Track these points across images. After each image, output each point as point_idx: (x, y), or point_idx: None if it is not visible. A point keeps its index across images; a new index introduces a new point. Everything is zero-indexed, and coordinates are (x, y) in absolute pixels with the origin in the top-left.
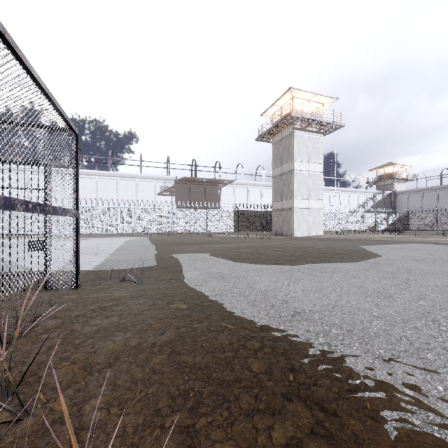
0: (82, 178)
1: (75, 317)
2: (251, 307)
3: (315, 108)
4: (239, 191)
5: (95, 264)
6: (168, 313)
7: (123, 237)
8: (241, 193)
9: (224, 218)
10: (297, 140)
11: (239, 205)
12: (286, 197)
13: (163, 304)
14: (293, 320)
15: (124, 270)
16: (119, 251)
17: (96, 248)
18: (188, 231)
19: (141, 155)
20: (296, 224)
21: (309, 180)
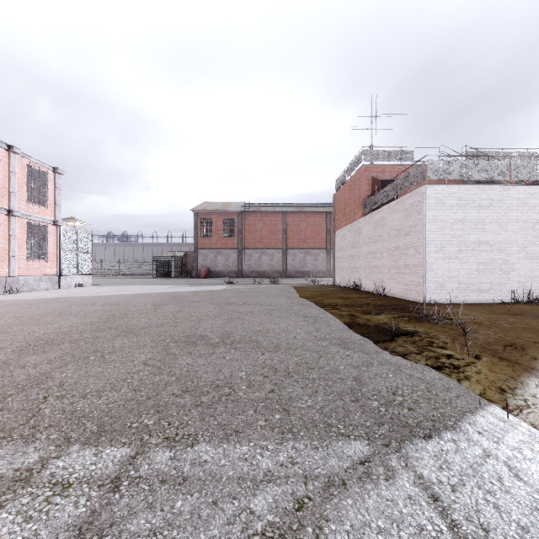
0: None
1: None
2: None
3: None
4: None
5: None
6: None
7: None
8: None
9: None
10: None
11: None
12: None
13: None
14: None
15: None
16: None
17: None
18: None
19: None
20: None
21: None
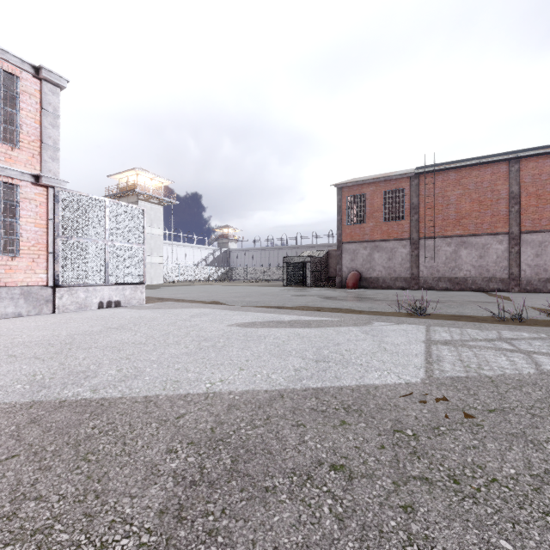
0: None
1: None
2: None
3: (157, 183)
4: None
5: None
6: None
7: None
8: None
9: None
10: None
11: None
12: None
13: None
14: None
15: None
16: None
17: None
18: None
19: None
20: None
21: (152, 241)
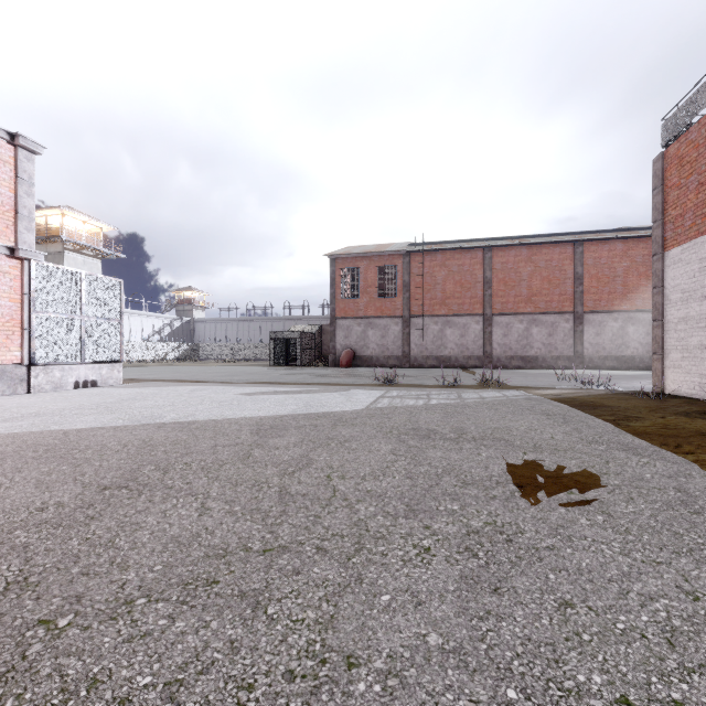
0: None
1: None
2: None
3: (93, 228)
4: None
5: None
6: None
7: None
8: None
9: None
10: (69, 262)
11: None
12: None
13: None
14: None
15: None
16: None
17: None
18: None
19: None
20: None
21: None
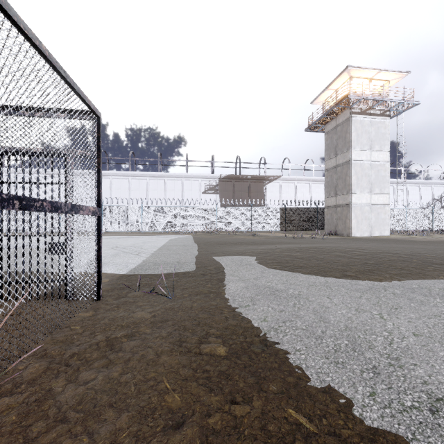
0: (135, 179)
1: (68, 358)
2: (334, 368)
3: (378, 88)
4: (285, 187)
5: (131, 267)
6: (196, 365)
7: (169, 235)
8: (288, 189)
9: (269, 215)
10: (355, 126)
11: (285, 202)
12: (342, 191)
13: (192, 341)
14: (442, 429)
15: (159, 276)
16: (160, 251)
17: (140, 247)
18: (232, 229)
19: (186, 155)
20: (354, 222)
21: (371, 171)
